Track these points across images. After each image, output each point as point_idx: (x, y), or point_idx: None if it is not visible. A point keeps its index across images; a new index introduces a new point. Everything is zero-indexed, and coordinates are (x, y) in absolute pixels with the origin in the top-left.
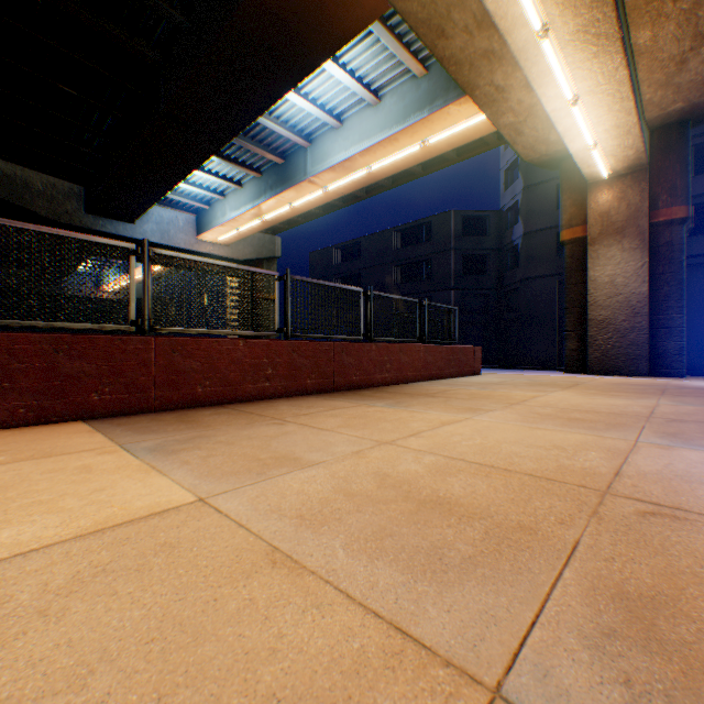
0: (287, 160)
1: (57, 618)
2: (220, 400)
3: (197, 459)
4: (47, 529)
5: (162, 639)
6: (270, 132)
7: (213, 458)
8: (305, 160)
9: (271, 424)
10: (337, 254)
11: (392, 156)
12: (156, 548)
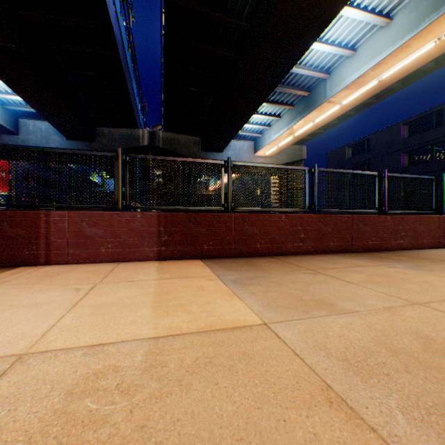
0: (311, 91)
1: (186, 390)
2: (269, 253)
3: (259, 292)
4: (183, 322)
5: (247, 442)
6: (298, 76)
7: (269, 293)
8: (324, 87)
9: (305, 273)
10: (348, 151)
11: (402, 61)
12: (239, 355)
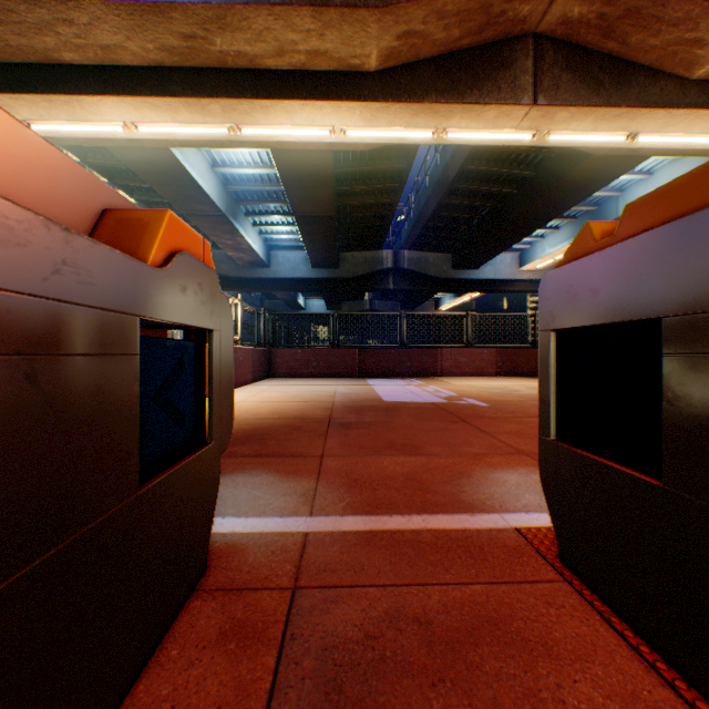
0: (599, 206)
1: None
2: None
3: None
4: None
5: None
6: None
7: None
8: (615, 205)
9: None
10: None
11: None
12: None
